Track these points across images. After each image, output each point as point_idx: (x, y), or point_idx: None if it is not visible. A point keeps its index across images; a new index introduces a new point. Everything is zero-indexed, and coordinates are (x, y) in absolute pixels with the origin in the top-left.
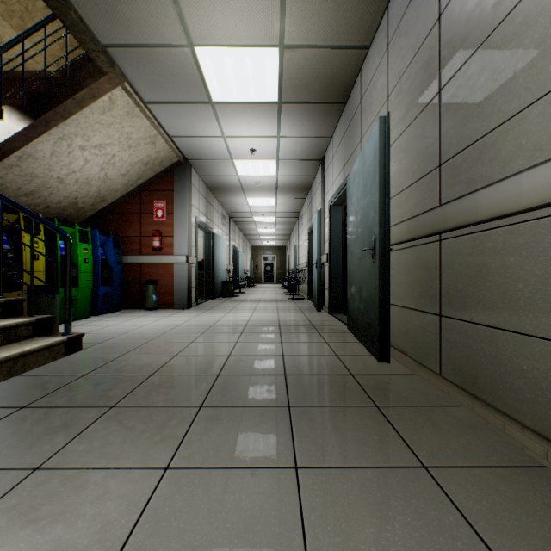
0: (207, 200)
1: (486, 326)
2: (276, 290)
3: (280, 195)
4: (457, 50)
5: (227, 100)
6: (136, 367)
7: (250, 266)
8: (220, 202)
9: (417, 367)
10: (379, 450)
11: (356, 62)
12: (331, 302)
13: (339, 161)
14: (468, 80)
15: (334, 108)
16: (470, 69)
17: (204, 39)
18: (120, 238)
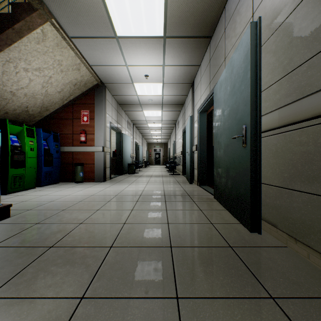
0: (118, 111)
1: None
2: (162, 169)
3: (164, 108)
4: None
5: (127, 35)
6: (43, 236)
7: (146, 154)
8: (127, 114)
9: (290, 240)
10: None
11: None
12: (199, 178)
13: (206, 80)
14: None
15: (203, 41)
16: None
17: None
18: (58, 135)
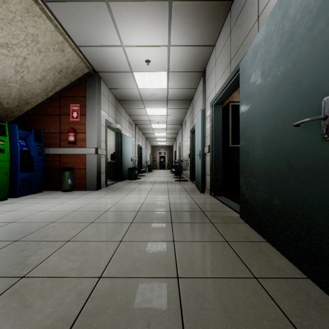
0: (116, 108)
1: None
2: (167, 174)
3: (169, 105)
4: None
5: None
6: None
7: (150, 158)
8: (127, 112)
9: None
10: None
11: None
12: (213, 186)
13: (224, 60)
14: None
15: (221, 6)
16: None
17: None
18: (42, 134)
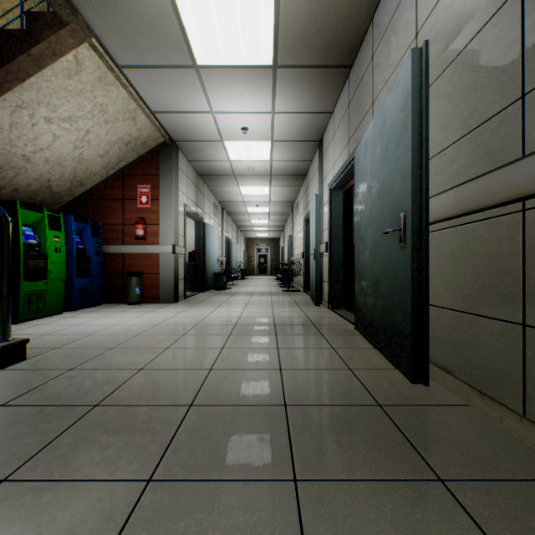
0: (198, 187)
1: None
2: (270, 282)
3: (274, 182)
4: None
5: (214, 63)
6: (81, 389)
7: (243, 258)
8: (212, 191)
9: (473, 395)
10: None
11: (368, 7)
12: (331, 296)
13: (342, 136)
14: None
15: (337, 73)
16: None
17: None
18: (100, 226)
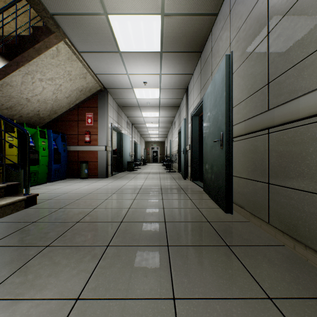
0: (118, 113)
1: (306, 192)
2: (159, 167)
3: (161, 110)
4: (282, 3)
5: (129, 50)
6: (69, 216)
7: (144, 153)
8: (126, 115)
9: (251, 217)
10: (234, 283)
11: (209, 25)
12: (192, 174)
13: (197, 88)
14: (291, 22)
15: (194, 55)
16: (292, 14)
17: (114, 9)
18: (65, 136)
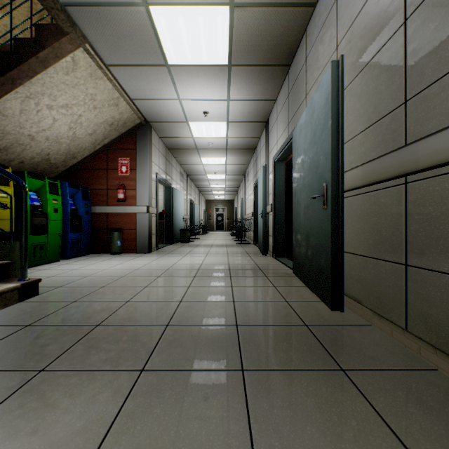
0: (167, 159)
1: None
2: (226, 236)
3: (229, 154)
4: None
5: (182, 62)
6: (85, 315)
7: (204, 216)
8: (178, 161)
9: (374, 317)
10: None
11: (302, 21)
12: (275, 247)
13: (283, 120)
14: None
15: (279, 70)
16: None
17: None
18: (88, 191)
